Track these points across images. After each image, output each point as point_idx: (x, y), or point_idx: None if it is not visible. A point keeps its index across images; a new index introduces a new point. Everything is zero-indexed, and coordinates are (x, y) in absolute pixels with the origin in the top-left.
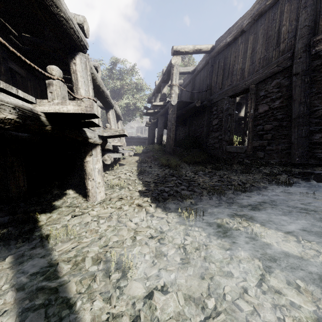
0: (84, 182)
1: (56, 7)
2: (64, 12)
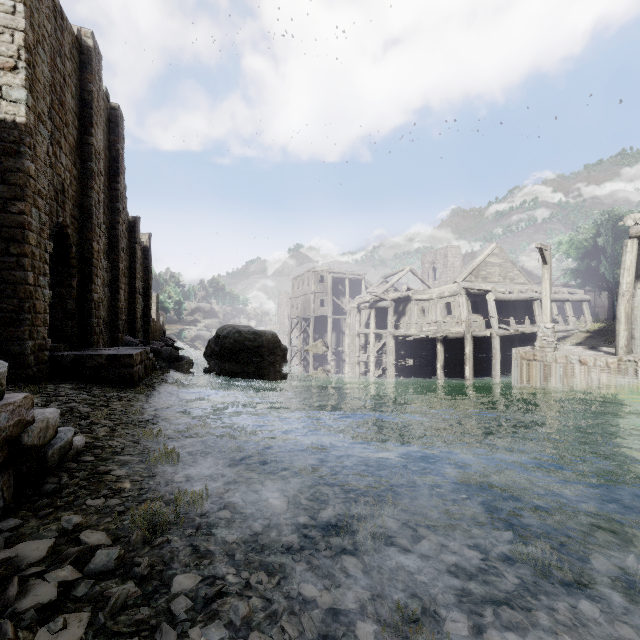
0: None
1: (527, 299)
2: (529, 298)
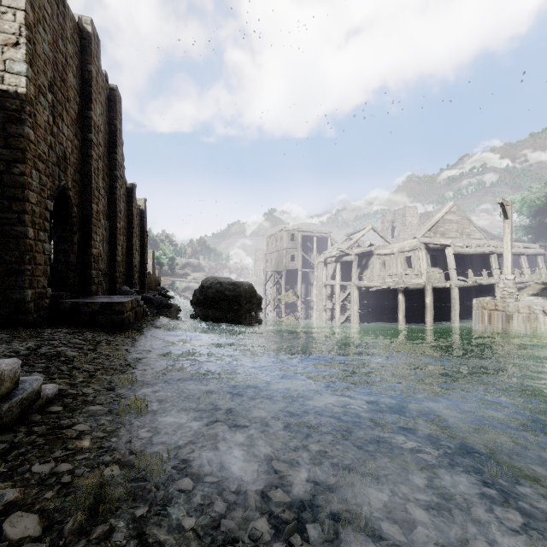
0: None
1: (484, 253)
2: (486, 252)
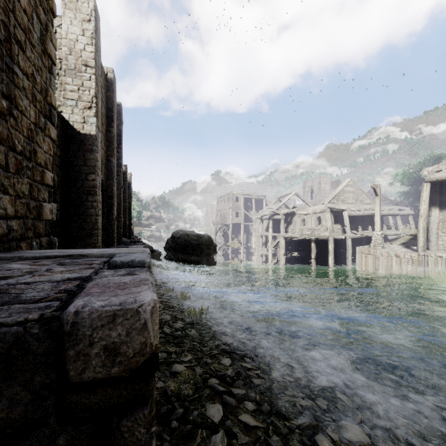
0: None
1: (370, 215)
2: (371, 214)
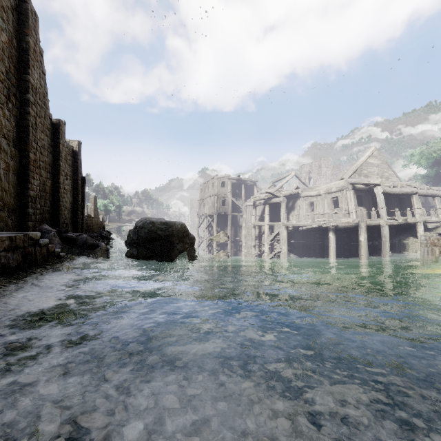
0: (416, 235)
1: (408, 193)
2: (410, 192)
